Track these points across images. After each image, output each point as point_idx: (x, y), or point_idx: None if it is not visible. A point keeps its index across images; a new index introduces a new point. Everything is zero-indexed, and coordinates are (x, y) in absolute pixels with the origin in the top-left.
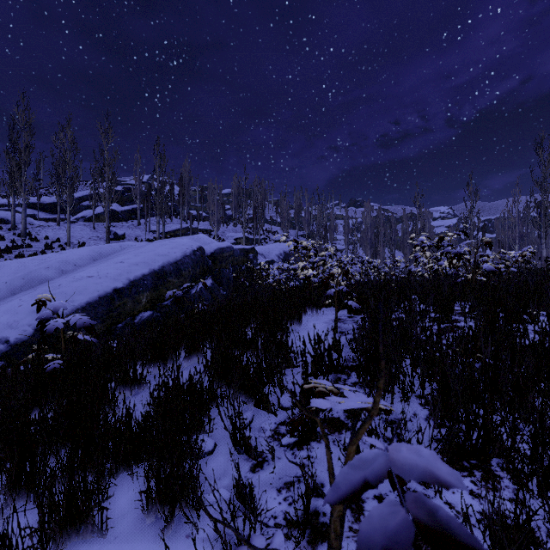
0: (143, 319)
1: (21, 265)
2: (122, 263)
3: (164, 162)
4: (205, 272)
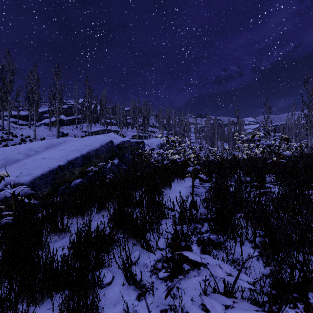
0: (76, 183)
1: (3, 151)
2: (64, 150)
3: (91, 91)
4: (114, 155)
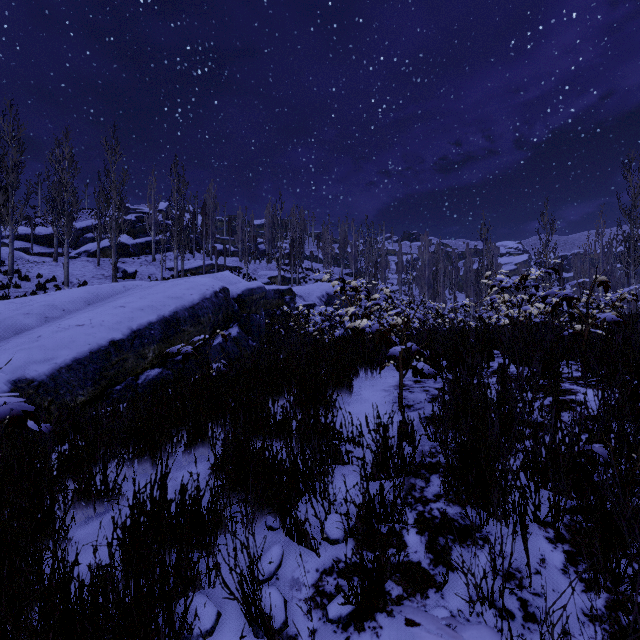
0: (150, 378)
1: None
2: (123, 308)
3: (183, 186)
4: (230, 319)
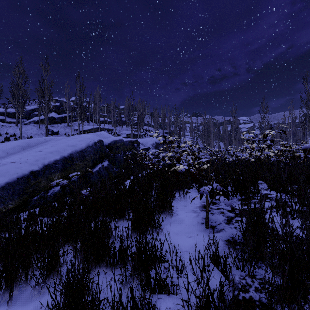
0: (55, 192)
1: None
2: (40, 152)
3: (82, 88)
4: (103, 157)
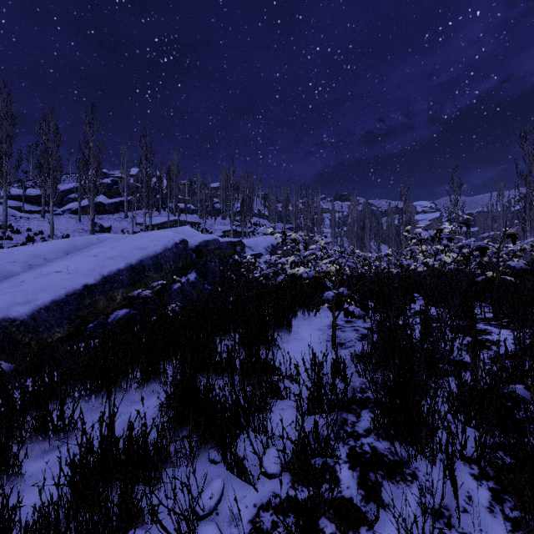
0: (118, 317)
1: None
2: (96, 257)
3: (151, 154)
4: (189, 266)
